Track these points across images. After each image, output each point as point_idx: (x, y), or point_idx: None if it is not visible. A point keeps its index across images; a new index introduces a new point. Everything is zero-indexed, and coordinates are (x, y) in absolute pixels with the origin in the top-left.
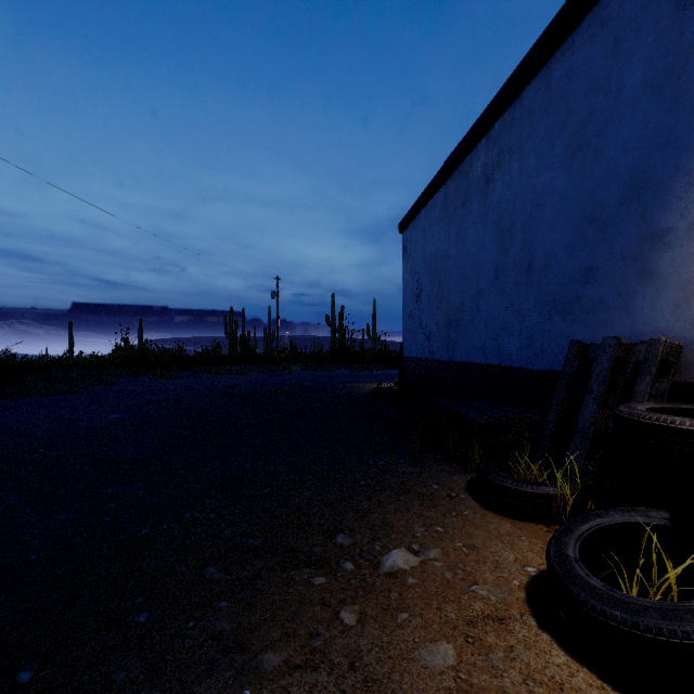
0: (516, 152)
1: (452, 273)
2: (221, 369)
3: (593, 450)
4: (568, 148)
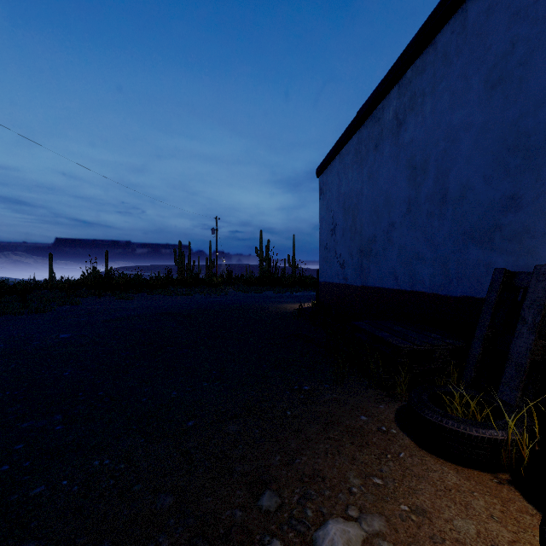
0: (429, 94)
1: (365, 209)
2: (170, 291)
3: (528, 382)
4: (487, 82)
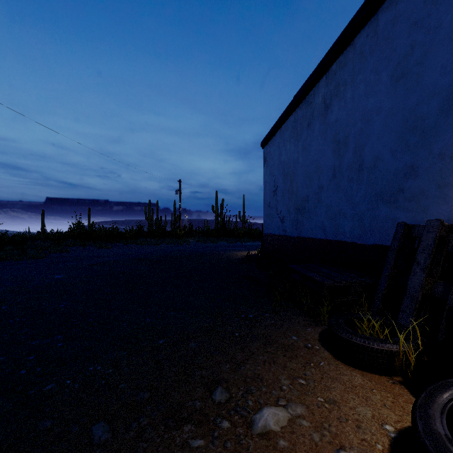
0: (349, 83)
1: (300, 175)
2: (141, 241)
3: (420, 310)
4: (393, 76)
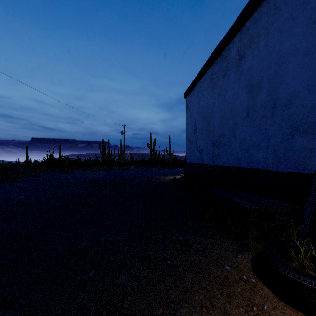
0: (263, 34)
1: (216, 116)
2: (96, 168)
3: None
4: (310, 18)
